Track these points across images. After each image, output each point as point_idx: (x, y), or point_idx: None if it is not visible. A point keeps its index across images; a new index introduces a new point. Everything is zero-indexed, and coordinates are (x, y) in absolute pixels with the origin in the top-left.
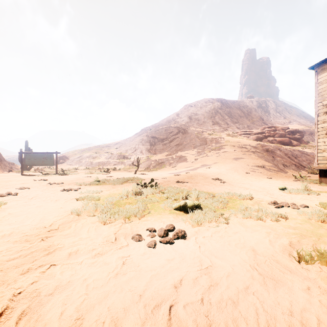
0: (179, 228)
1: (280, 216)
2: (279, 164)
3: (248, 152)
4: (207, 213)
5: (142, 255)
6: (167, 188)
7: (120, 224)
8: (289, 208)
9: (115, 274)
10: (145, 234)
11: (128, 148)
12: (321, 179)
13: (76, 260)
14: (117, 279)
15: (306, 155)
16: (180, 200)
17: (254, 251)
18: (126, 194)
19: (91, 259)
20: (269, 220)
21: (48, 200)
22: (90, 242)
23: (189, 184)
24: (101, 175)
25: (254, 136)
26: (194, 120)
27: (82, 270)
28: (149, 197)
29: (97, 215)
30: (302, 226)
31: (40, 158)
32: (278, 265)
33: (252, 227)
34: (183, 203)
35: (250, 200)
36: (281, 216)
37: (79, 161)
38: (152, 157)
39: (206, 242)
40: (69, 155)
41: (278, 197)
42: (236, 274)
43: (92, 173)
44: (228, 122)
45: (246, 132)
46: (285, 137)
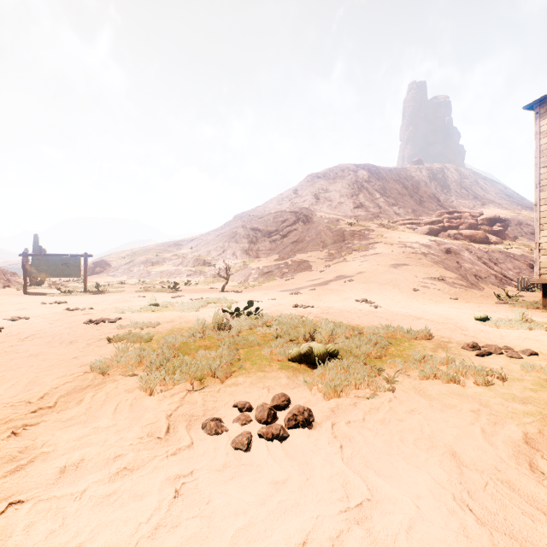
0: (298, 404)
1: (490, 374)
2: (468, 275)
3: (416, 254)
4: (351, 369)
5: (220, 471)
6: (276, 318)
7: (182, 392)
8: (503, 356)
9: (153, 527)
10: (230, 417)
11: (212, 248)
12: (545, 300)
13: (72, 488)
14: (155, 543)
15: (514, 260)
16: (300, 341)
17: (456, 457)
18: (202, 330)
19: (105, 484)
20: (471, 382)
21: (57, 341)
22: (114, 438)
23: (316, 309)
24: (163, 294)
25: (425, 227)
26: (324, 201)
27: (79, 515)
28: (244, 336)
29: (140, 373)
30: (538, 396)
31: (57, 264)
32: (514, 497)
33: (442, 398)
34: (306, 348)
35: (428, 341)
36: (492, 374)
37: (128, 269)
38: (252, 262)
39: (353, 435)
40: (112, 259)
41: (476, 334)
42: (426, 521)
43: (149, 291)
44: (381, 205)
45: (411, 220)
46: (477, 229)
